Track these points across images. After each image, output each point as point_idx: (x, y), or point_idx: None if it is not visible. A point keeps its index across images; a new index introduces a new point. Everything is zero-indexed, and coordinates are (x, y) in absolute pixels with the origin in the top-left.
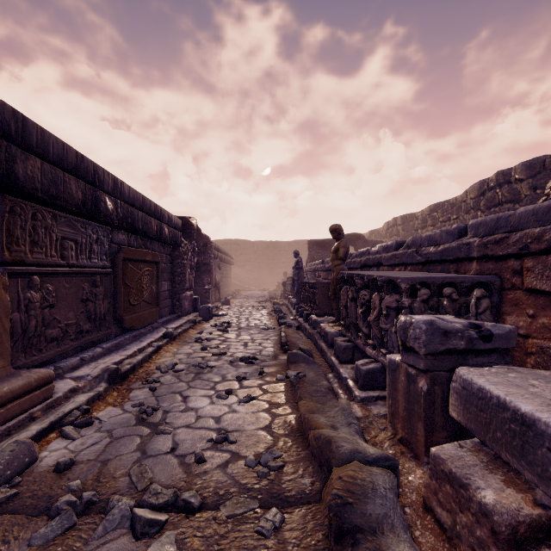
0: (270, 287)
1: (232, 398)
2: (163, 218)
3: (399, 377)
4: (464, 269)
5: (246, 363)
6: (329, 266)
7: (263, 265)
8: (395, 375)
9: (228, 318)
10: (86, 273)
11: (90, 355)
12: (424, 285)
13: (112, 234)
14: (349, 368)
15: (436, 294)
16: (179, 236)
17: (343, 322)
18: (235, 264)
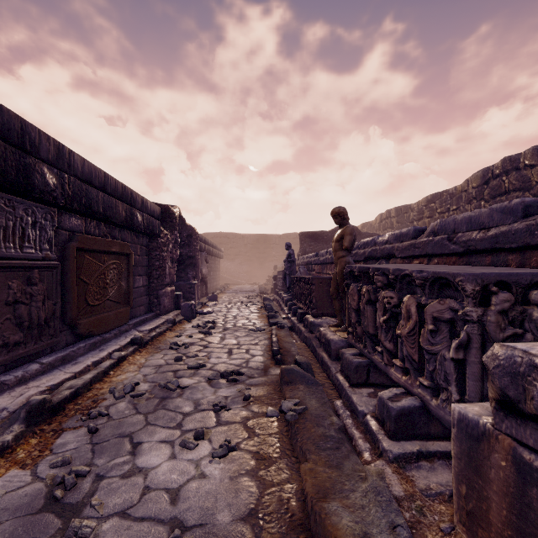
0: (261, 281)
1: (202, 446)
2: (134, 202)
3: (489, 456)
4: (537, 261)
5: (228, 381)
6: (324, 259)
7: (254, 259)
8: (478, 449)
9: (213, 317)
10: (14, 266)
11: (18, 377)
12: (500, 286)
13: (60, 218)
14: (365, 395)
15: (520, 300)
16: (157, 225)
17: (351, 328)
18: (225, 258)
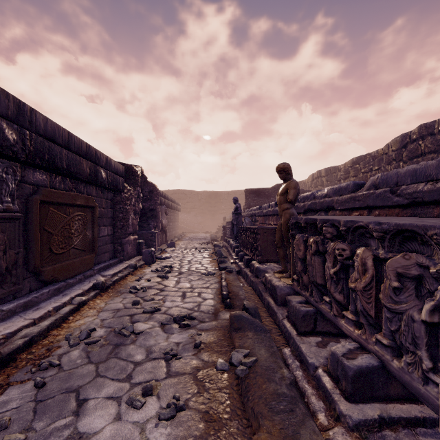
0: (212, 230)
1: (150, 404)
2: (99, 160)
3: None
4: None
5: (180, 326)
6: (267, 211)
7: (206, 211)
8: None
9: (171, 262)
10: None
11: None
12: None
13: (24, 172)
14: (314, 345)
15: None
16: (120, 181)
17: (296, 276)
18: (182, 211)
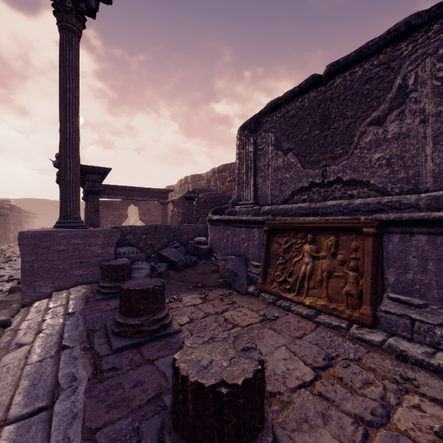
0: None
1: None
2: (4, 208)
3: None
4: None
5: None
6: None
7: None
8: None
9: None
10: None
11: None
12: None
13: None
14: None
15: None
16: (9, 212)
17: None
18: (39, 216)
